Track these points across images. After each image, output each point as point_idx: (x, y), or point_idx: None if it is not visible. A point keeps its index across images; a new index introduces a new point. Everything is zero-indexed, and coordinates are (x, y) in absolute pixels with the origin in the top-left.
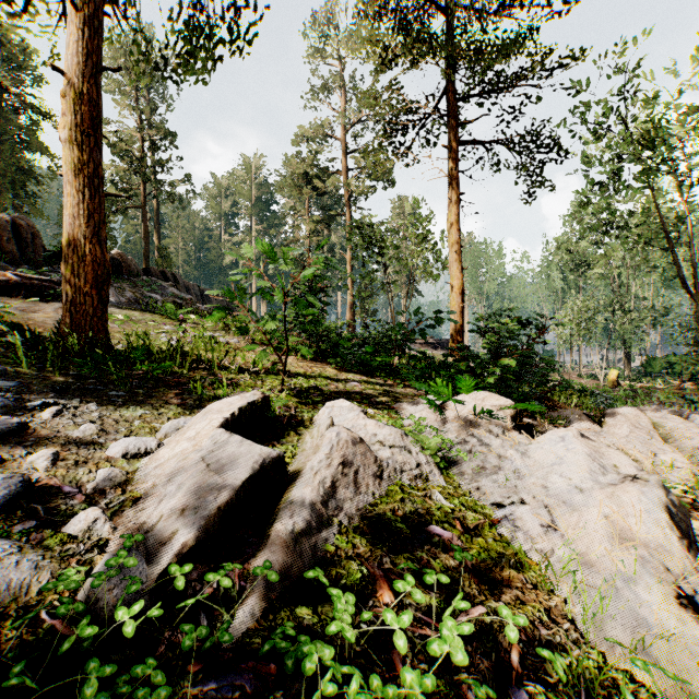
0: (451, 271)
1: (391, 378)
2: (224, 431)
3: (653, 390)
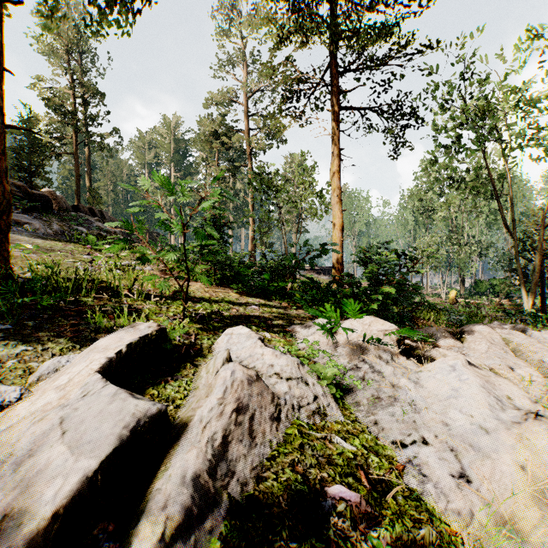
0: (333, 211)
1: (285, 301)
2: (99, 379)
3: (482, 306)
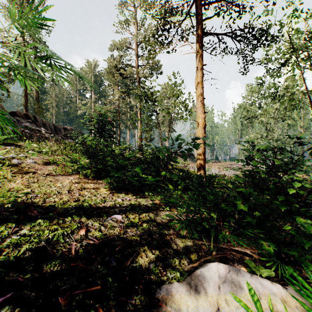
0: (197, 113)
1: (158, 198)
2: None
3: None
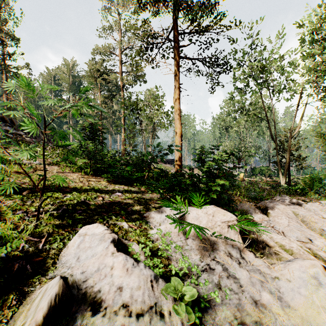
0: (176, 124)
1: (143, 187)
2: None
3: (258, 182)
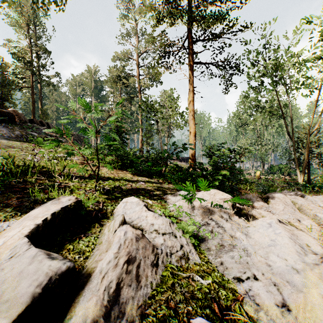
0: (190, 124)
1: (161, 179)
2: (26, 242)
3: (275, 180)
